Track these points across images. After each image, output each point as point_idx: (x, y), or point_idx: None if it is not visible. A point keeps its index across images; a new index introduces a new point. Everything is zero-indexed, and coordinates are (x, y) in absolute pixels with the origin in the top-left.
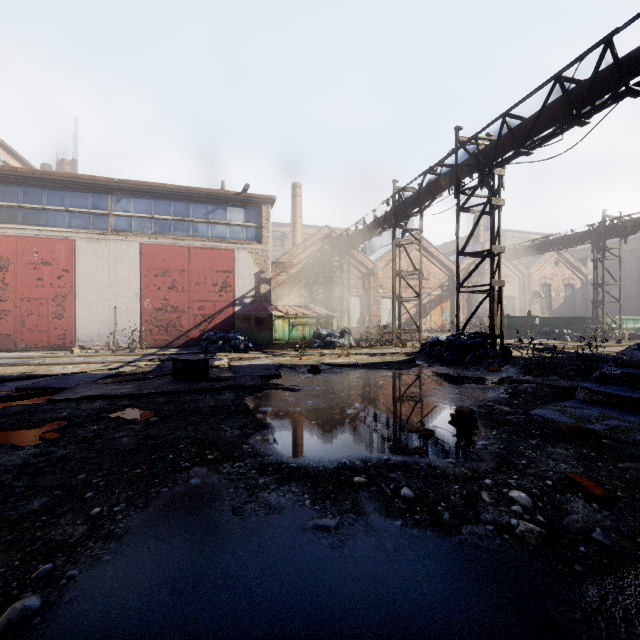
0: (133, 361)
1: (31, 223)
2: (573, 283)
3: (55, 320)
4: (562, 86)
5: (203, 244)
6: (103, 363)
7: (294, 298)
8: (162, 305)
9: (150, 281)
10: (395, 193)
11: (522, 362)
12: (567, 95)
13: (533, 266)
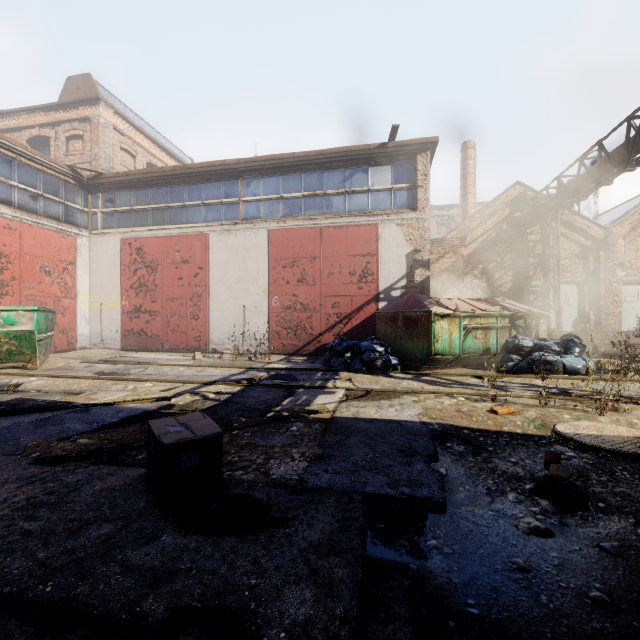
0: (210, 382)
1: (175, 222)
2: None
3: (192, 321)
4: None
5: (337, 222)
6: (176, 382)
7: (465, 290)
8: (290, 302)
9: (278, 274)
10: None
11: None
12: None
13: None
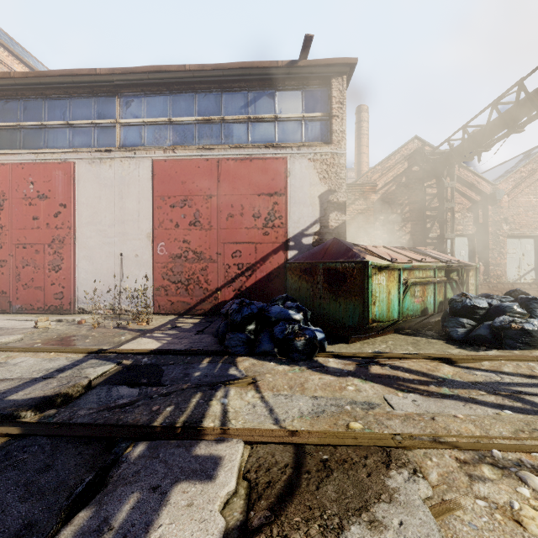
0: None
1: (30, 146)
2: None
3: (52, 273)
4: None
5: (239, 153)
6: None
7: None
8: (181, 250)
9: (165, 215)
10: None
11: None
12: None
13: None
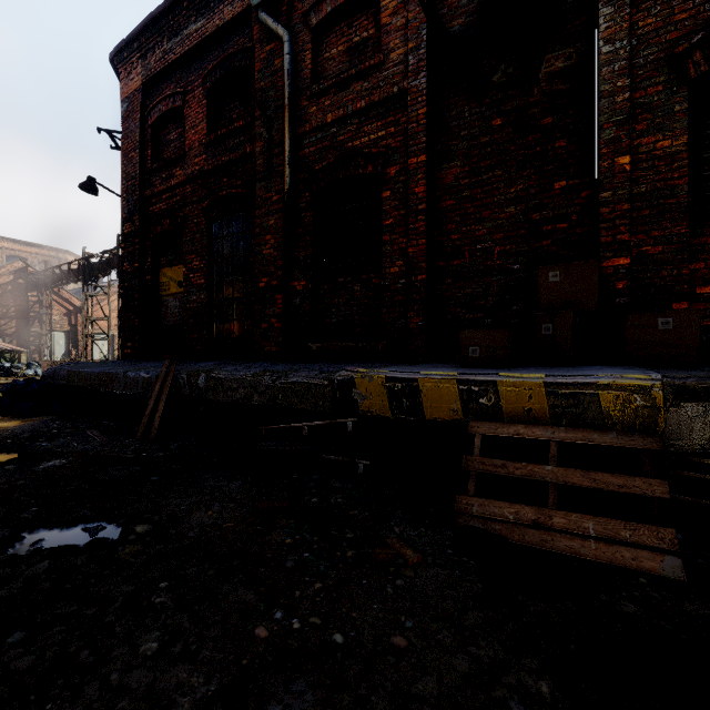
0: None
1: None
2: None
3: None
4: None
5: None
6: None
7: None
8: None
9: None
10: (84, 257)
11: None
12: None
13: None
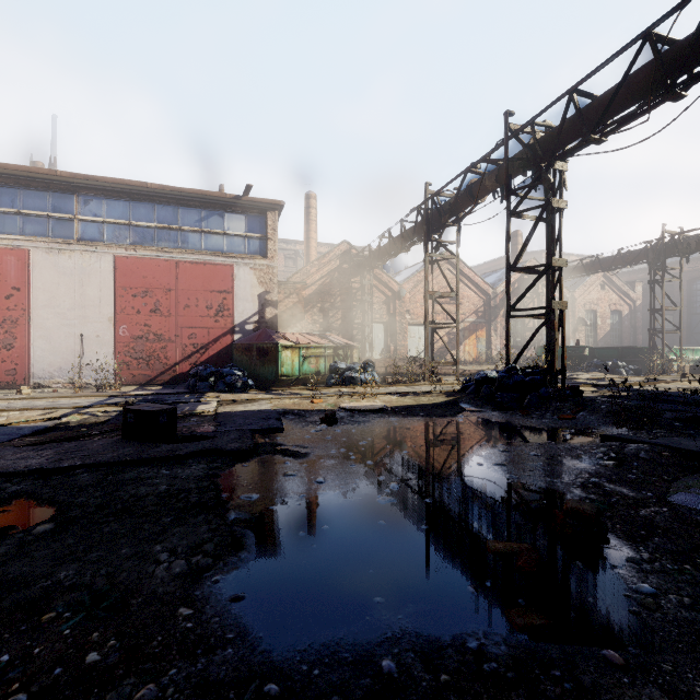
0: (88, 406)
1: None
2: (620, 309)
3: (2, 351)
4: (654, 46)
5: (194, 258)
6: (45, 409)
7: (307, 325)
8: (142, 332)
9: (127, 303)
10: (428, 198)
11: (604, 407)
12: (660, 58)
13: (577, 290)
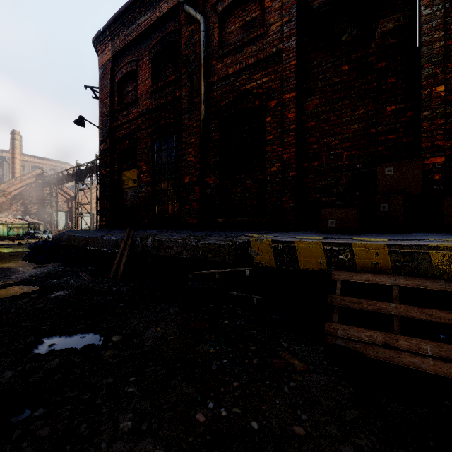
0: None
1: None
2: None
3: None
4: None
5: None
6: None
7: (13, 211)
8: None
9: None
10: (76, 166)
11: None
12: None
13: None
